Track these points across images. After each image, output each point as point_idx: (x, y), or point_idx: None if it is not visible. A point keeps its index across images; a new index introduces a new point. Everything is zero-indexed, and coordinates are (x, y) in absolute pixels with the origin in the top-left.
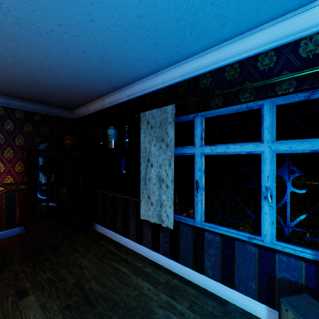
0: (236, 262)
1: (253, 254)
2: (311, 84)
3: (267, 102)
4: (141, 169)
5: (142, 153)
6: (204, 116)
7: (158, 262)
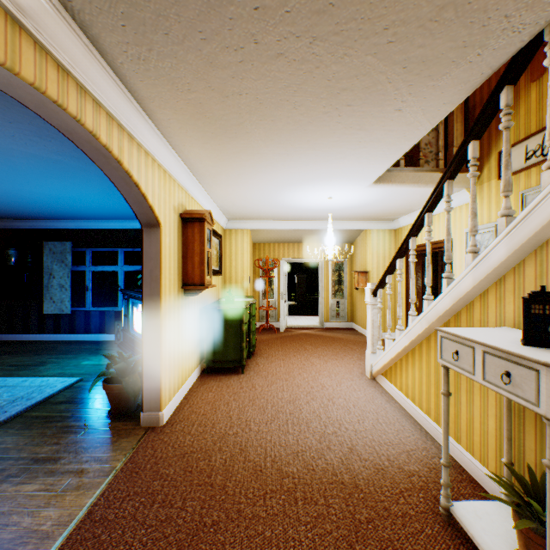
0: (107, 321)
1: (114, 315)
2: (132, 247)
3: (120, 249)
4: (45, 280)
5: (46, 269)
6: (92, 250)
7: (60, 340)
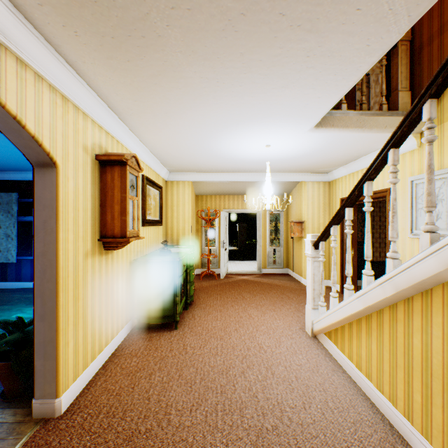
0: None
1: None
2: None
3: None
4: None
5: None
6: None
7: (6, 287)
